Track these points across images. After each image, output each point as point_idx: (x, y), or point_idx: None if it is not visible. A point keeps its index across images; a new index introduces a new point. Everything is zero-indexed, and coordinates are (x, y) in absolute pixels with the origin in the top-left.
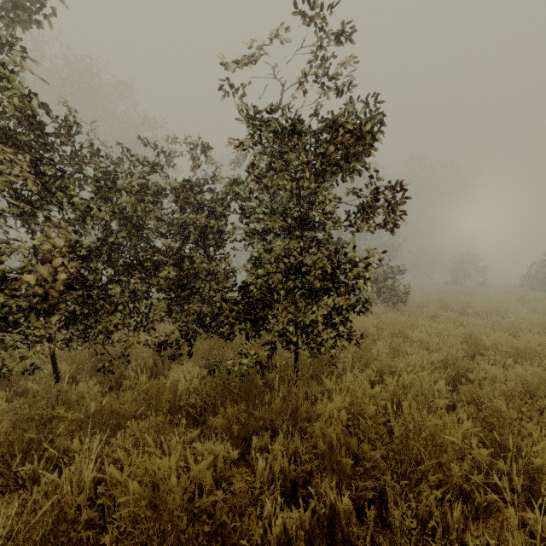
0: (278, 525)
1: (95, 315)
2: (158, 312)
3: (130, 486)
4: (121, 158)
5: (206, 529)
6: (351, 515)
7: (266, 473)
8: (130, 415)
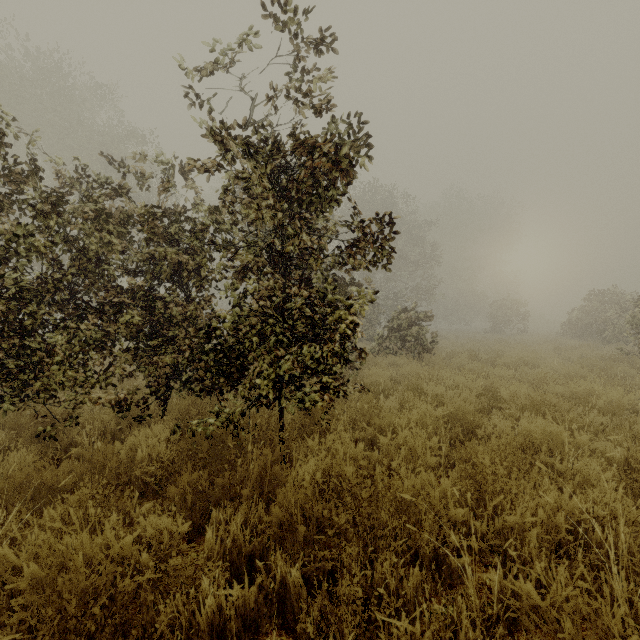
0: (209, 605)
1: (34, 369)
2: (120, 365)
3: (26, 570)
4: (78, 177)
5: (96, 612)
6: (301, 589)
7: (216, 548)
8: (66, 489)
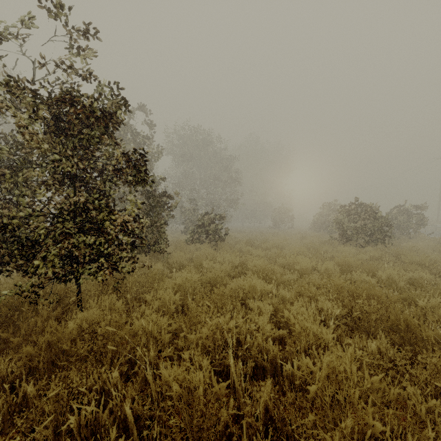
0: None
1: None
2: None
3: None
4: None
5: None
6: (36, 398)
7: None
8: None
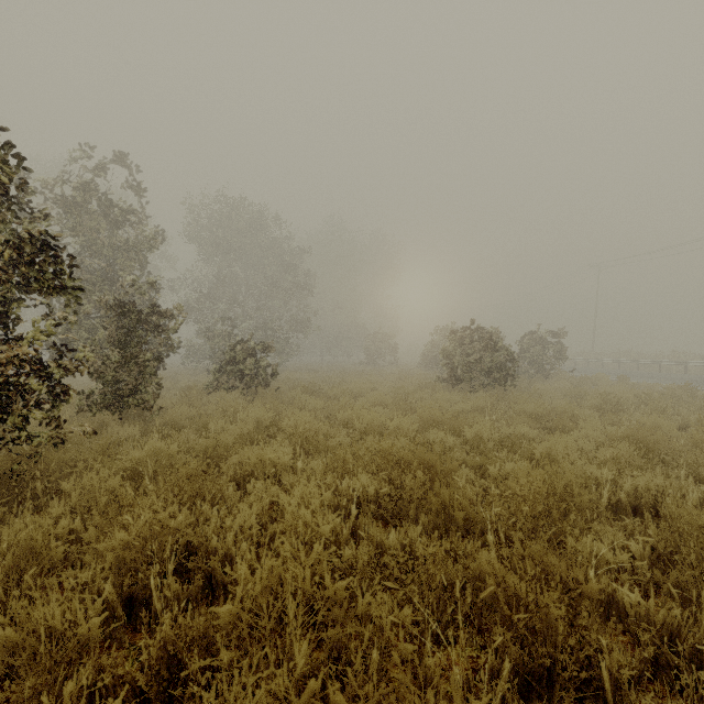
0: None
1: None
2: None
3: None
4: None
5: None
6: None
7: None
8: None
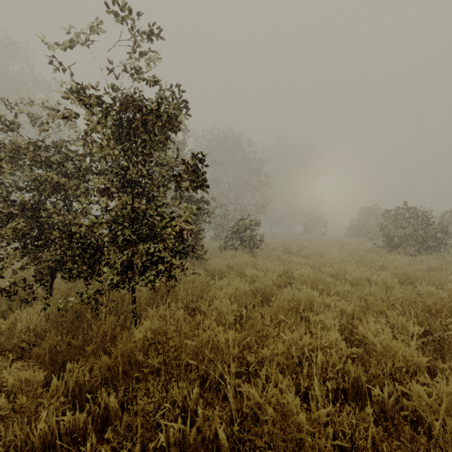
0: (41, 428)
1: None
2: (8, 260)
3: None
4: None
5: None
6: (118, 411)
7: (62, 389)
8: None
